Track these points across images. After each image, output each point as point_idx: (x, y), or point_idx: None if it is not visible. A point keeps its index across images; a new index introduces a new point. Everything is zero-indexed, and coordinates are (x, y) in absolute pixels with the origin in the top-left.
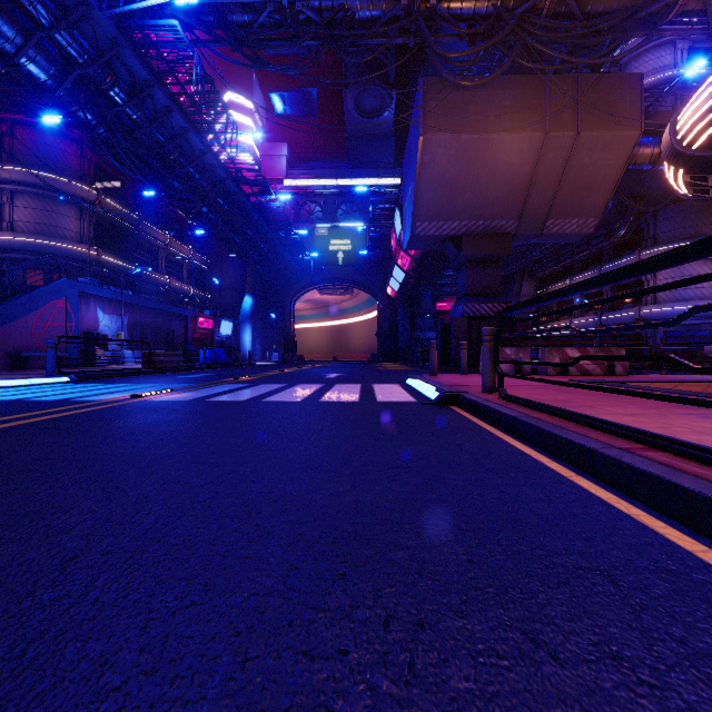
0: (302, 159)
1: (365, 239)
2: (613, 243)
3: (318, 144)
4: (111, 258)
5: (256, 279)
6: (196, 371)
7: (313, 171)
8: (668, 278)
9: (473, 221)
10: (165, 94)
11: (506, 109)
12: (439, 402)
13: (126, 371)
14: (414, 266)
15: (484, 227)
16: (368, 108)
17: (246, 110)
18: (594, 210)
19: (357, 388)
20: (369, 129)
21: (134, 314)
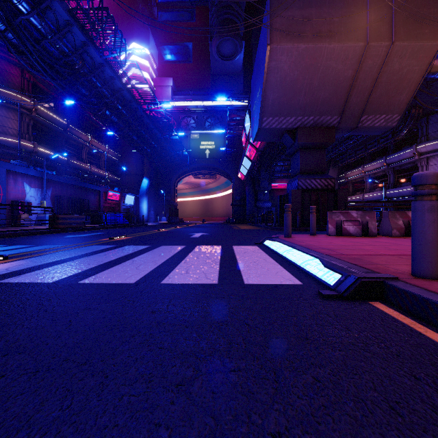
0: (182, 89)
1: (224, 141)
2: (394, 141)
3: (193, 79)
4: (45, 150)
5: (151, 167)
6: (95, 230)
7: (189, 97)
8: (437, 164)
9: (306, 117)
10: (64, 8)
11: (336, 24)
12: (352, 294)
13: (27, 231)
14: (258, 156)
15: (314, 121)
16: (226, 53)
17: (144, 55)
18: (398, 108)
19: (217, 253)
20: (227, 70)
21: (56, 188)
